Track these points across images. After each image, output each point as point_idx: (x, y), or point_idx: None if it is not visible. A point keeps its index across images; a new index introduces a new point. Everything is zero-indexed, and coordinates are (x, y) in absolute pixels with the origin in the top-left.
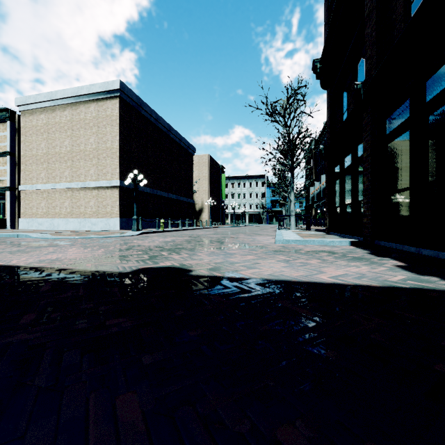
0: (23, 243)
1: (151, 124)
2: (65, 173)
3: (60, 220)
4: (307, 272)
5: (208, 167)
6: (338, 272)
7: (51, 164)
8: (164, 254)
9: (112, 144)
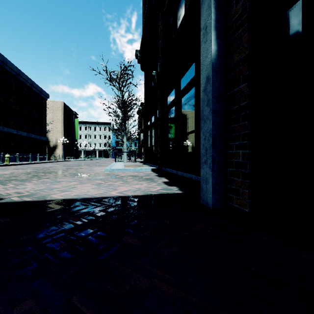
0: None
1: None
2: None
3: None
4: (106, 191)
5: (62, 111)
6: (127, 188)
7: None
8: None
9: None
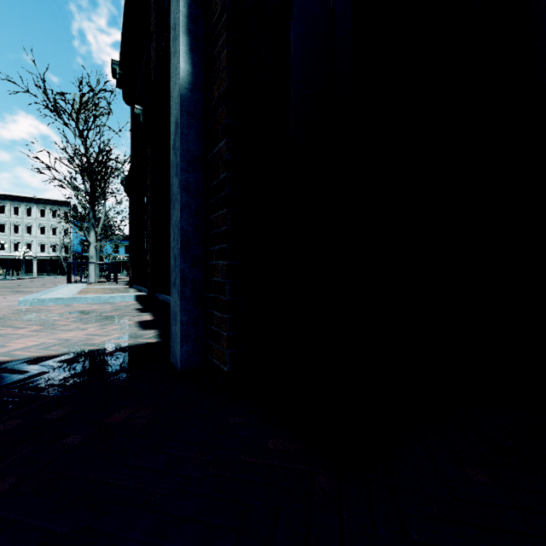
0: None
1: None
2: None
3: None
4: None
5: None
6: (35, 342)
7: None
8: None
9: None
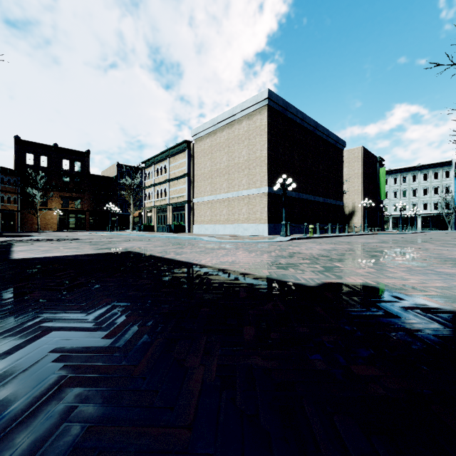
0: (201, 245)
1: (297, 126)
2: (223, 185)
3: (220, 226)
4: None
5: (362, 161)
6: None
7: (214, 179)
8: (339, 266)
9: (261, 153)
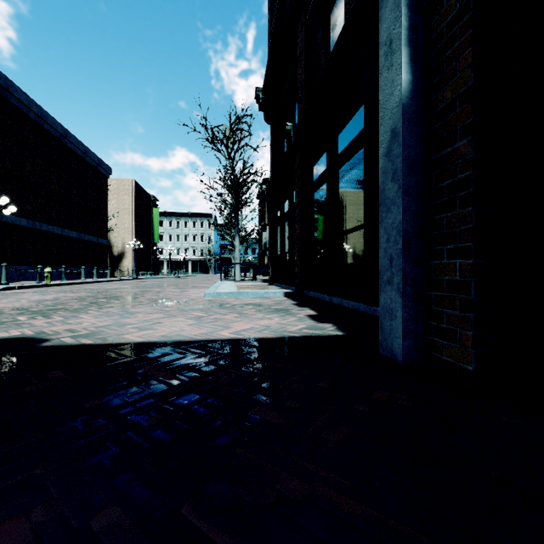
0: None
1: (31, 122)
2: None
3: None
4: (211, 329)
5: (133, 196)
6: (246, 326)
7: None
8: (20, 320)
9: None
